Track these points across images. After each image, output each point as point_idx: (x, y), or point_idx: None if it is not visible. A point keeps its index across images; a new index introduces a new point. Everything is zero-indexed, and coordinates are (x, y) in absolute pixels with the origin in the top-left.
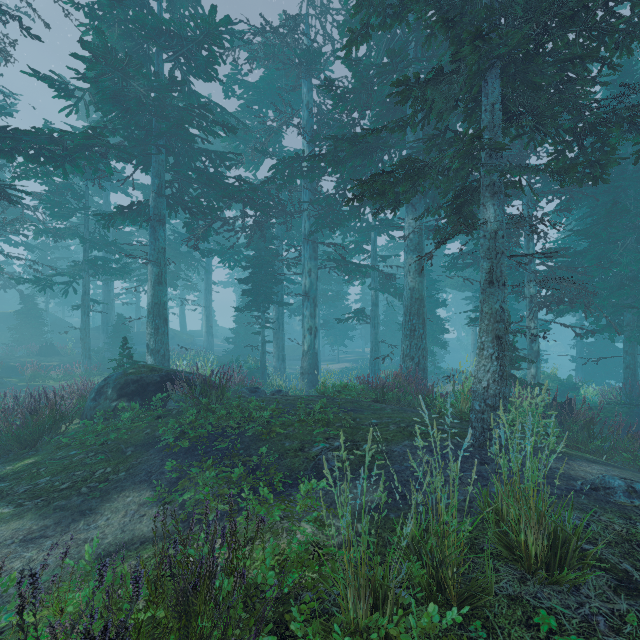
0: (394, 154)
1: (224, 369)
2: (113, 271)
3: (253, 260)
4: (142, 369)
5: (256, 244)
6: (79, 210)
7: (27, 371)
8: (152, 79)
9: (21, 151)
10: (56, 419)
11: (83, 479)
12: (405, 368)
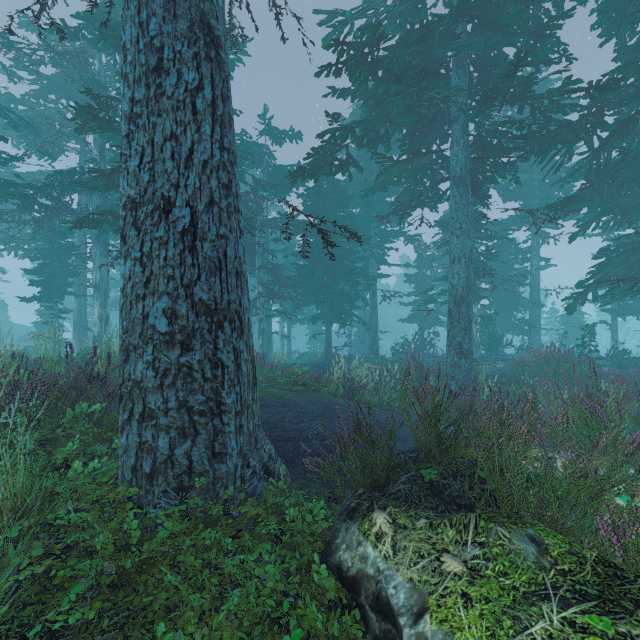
0: None
1: None
2: None
3: (42, 252)
4: None
5: (48, 236)
6: None
7: None
8: None
9: None
10: None
11: None
12: None
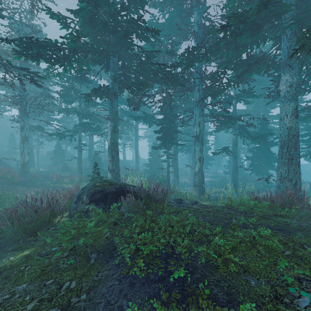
0: (260, 41)
1: (147, 180)
2: (92, 129)
3: (163, 120)
4: (104, 183)
5: (164, 111)
6: (76, 98)
7: (54, 179)
8: (110, 4)
9: (42, 56)
10: (53, 215)
11: (49, 297)
12: (284, 187)
